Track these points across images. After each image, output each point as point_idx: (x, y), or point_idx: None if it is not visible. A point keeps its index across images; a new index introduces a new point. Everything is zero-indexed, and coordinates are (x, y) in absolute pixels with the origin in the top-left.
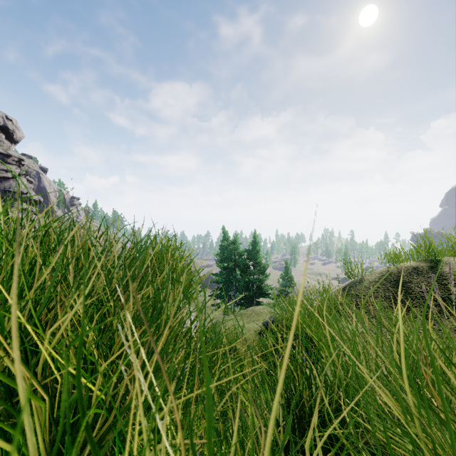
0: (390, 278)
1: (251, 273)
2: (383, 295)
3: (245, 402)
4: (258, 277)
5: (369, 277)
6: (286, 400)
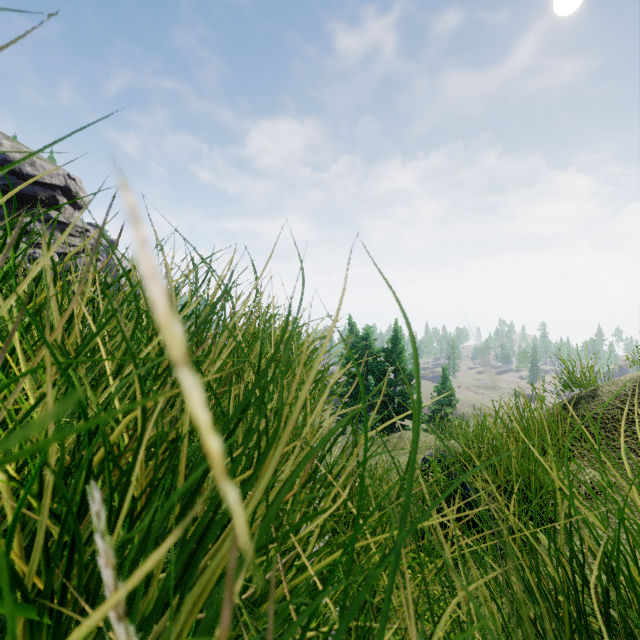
0: None
1: (392, 384)
2: None
3: (449, 633)
4: (402, 389)
5: (611, 388)
6: (539, 634)
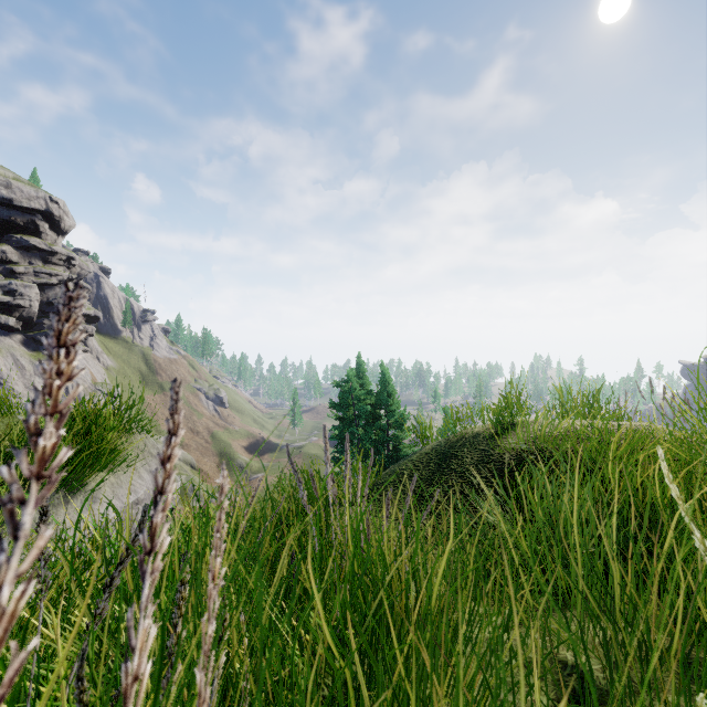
0: (443, 449)
1: (385, 428)
2: (419, 474)
3: None
4: (398, 433)
5: (428, 446)
6: None
